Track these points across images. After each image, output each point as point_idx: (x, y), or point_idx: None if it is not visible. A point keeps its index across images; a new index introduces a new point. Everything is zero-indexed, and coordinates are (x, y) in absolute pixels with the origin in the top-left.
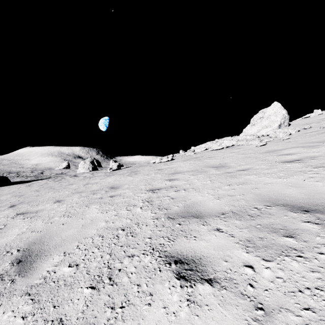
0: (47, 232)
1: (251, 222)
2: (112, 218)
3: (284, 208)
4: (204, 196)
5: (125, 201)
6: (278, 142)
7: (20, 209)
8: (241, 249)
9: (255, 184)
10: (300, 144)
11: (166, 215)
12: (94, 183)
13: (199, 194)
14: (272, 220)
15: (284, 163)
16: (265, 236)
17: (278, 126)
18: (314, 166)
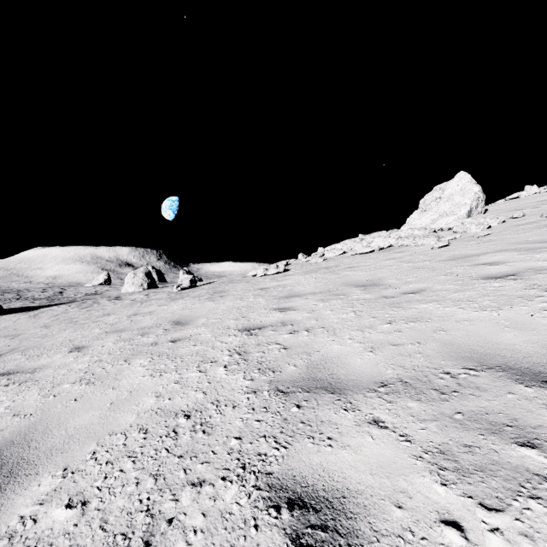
0: (42, 418)
1: (442, 405)
2: (170, 388)
3: (504, 376)
4: (344, 345)
5: (197, 352)
6: (470, 242)
7: (6, 365)
8: (430, 475)
9: (439, 321)
10: (510, 246)
11: (273, 384)
12: (147, 312)
13: (335, 340)
14: (484, 402)
15: (486, 281)
16: (476, 443)
17: (466, 213)
18: (544, 287)
